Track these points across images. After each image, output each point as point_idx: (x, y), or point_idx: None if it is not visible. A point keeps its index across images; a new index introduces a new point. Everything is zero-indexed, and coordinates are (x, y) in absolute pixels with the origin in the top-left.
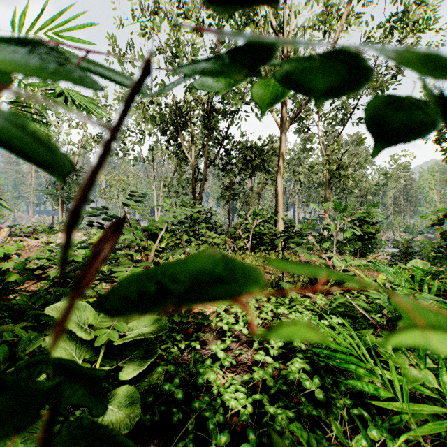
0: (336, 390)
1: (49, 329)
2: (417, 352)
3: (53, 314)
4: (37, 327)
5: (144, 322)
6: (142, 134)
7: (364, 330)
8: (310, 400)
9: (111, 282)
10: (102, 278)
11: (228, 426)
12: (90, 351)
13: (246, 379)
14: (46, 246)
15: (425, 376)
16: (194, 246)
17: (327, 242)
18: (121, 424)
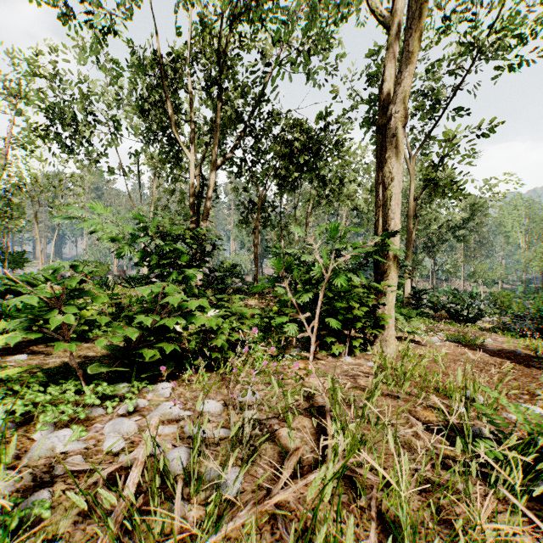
0: None
1: None
2: None
3: None
4: None
5: None
6: (116, 127)
7: None
8: None
9: None
10: None
11: None
12: None
13: None
14: None
15: None
16: None
17: None
18: None
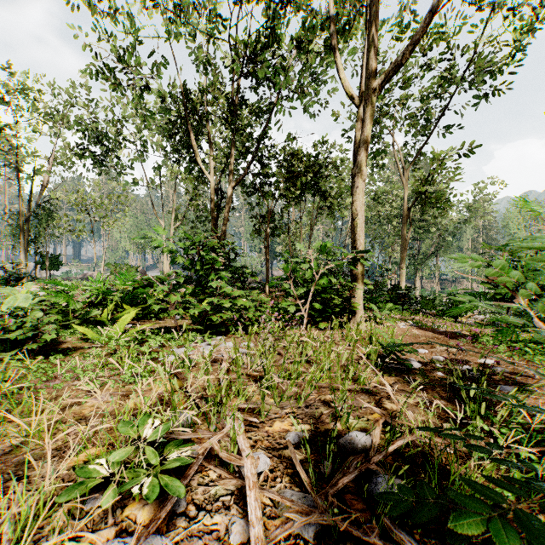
0: None
1: None
2: None
3: None
4: None
5: None
6: (143, 145)
7: None
8: None
9: None
10: None
11: None
12: None
13: None
14: None
15: None
16: None
17: None
18: None
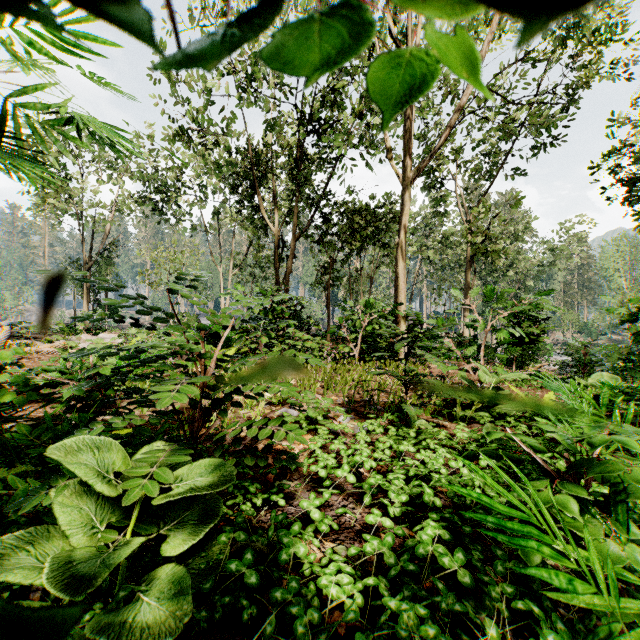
0: (489, 569)
1: (57, 478)
2: (616, 515)
3: (59, 457)
4: (43, 472)
5: (200, 468)
6: (202, 192)
7: (535, 481)
8: (450, 585)
9: (152, 406)
10: (138, 400)
11: (327, 628)
12: (118, 512)
13: (353, 554)
14: (63, 353)
15: (631, 553)
16: (276, 352)
17: (471, 347)
18: (162, 627)
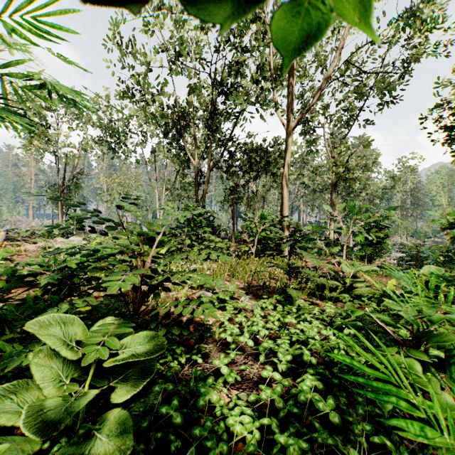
0: (352, 410)
1: (34, 344)
2: (449, 374)
3: (34, 330)
4: (26, 339)
5: (139, 337)
6: (143, 136)
7: (387, 348)
8: (323, 422)
9: (105, 291)
10: (95, 286)
11: None
12: (79, 369)
13: (252, 400)
14: (44, 251)
15: None
16: (195, 251)
17: (336, 247)
18: None
